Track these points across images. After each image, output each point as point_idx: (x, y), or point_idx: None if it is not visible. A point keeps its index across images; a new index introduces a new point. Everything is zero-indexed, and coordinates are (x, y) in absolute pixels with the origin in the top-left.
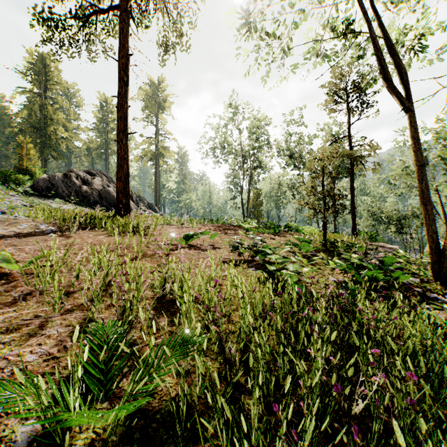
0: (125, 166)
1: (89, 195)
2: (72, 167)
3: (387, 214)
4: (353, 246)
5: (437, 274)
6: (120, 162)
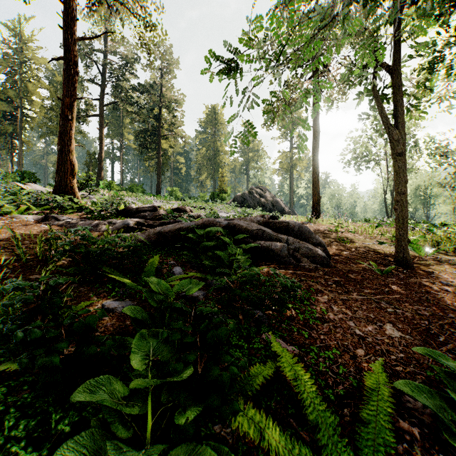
0: (318, 187)
1: (266, 205)
2: (252, 187)
3: None
4: None
5: None
6: (315, 185)
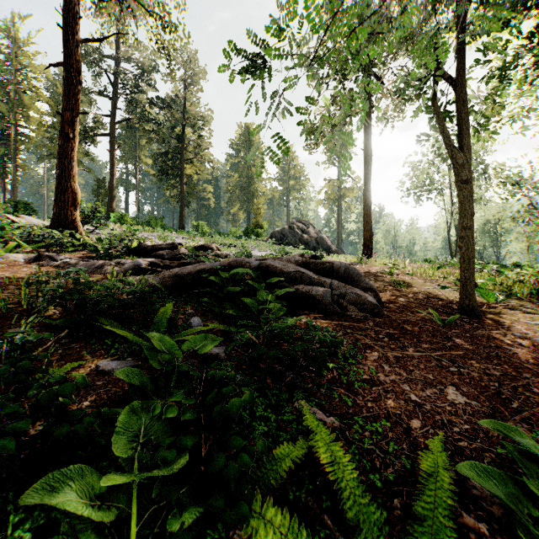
0: (370, 222)
1: (309, 242)
2: (293, 220)
3: None
4: None
5: None
6: (367, 219)
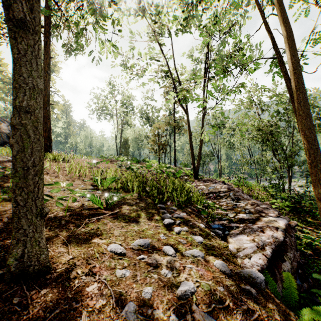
0: (48, 123)
1: None
2: None
3: (195, 154)
4: (170, 168)
5: (194, 176)
6: (45, 120)
